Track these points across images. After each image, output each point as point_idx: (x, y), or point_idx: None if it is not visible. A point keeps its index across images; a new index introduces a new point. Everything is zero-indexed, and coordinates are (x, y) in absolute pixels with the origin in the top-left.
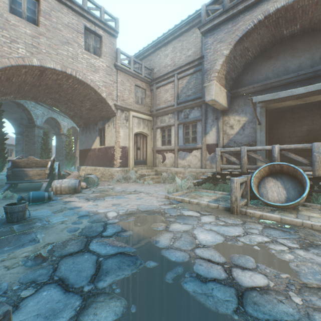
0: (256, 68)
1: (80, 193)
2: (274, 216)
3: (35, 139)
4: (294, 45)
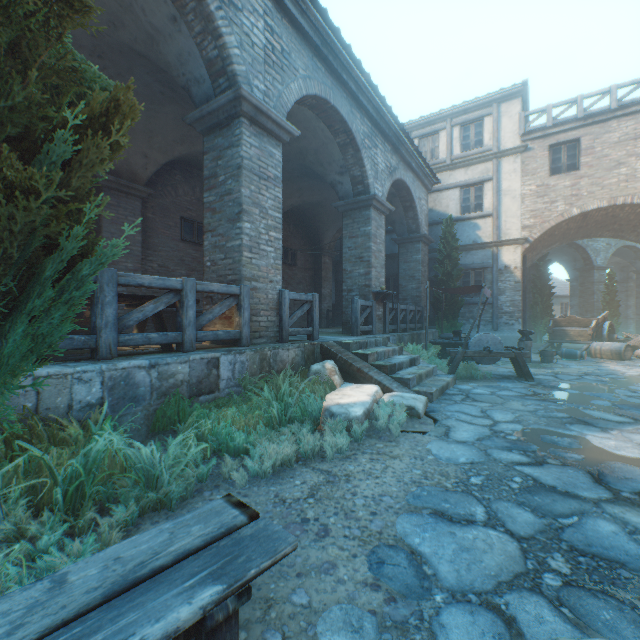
0: None
1: (626, 361)
2: None
3: (592, 287)
4: None
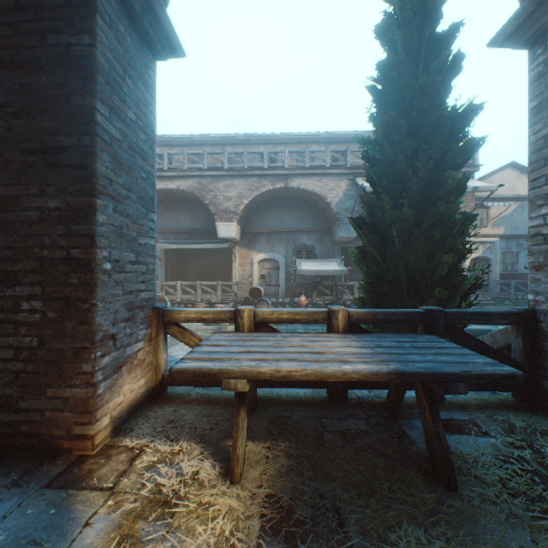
0: (159, 213)
1: None
2: None
3: None
4: (183, 206)
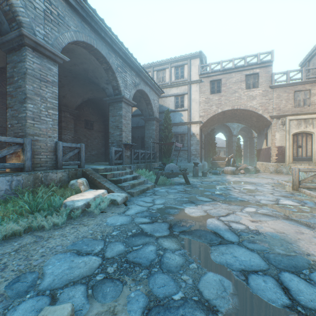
0: None
1: (236, 175)
2: (307, 192)
3: (232, 144)
4: None
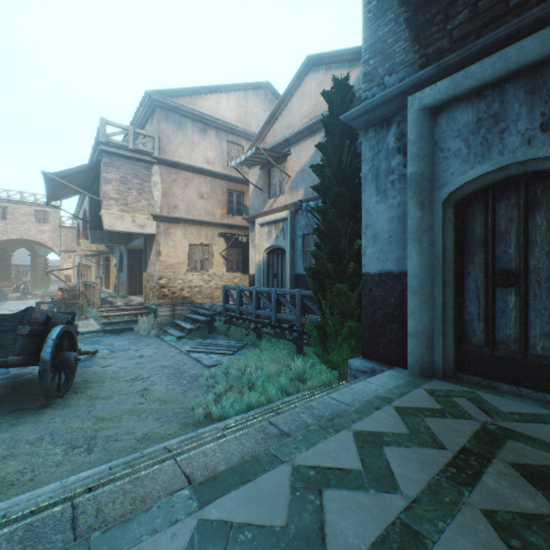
0: None
1: (22, 300)
2: None
3: (38, 265)
4: None
